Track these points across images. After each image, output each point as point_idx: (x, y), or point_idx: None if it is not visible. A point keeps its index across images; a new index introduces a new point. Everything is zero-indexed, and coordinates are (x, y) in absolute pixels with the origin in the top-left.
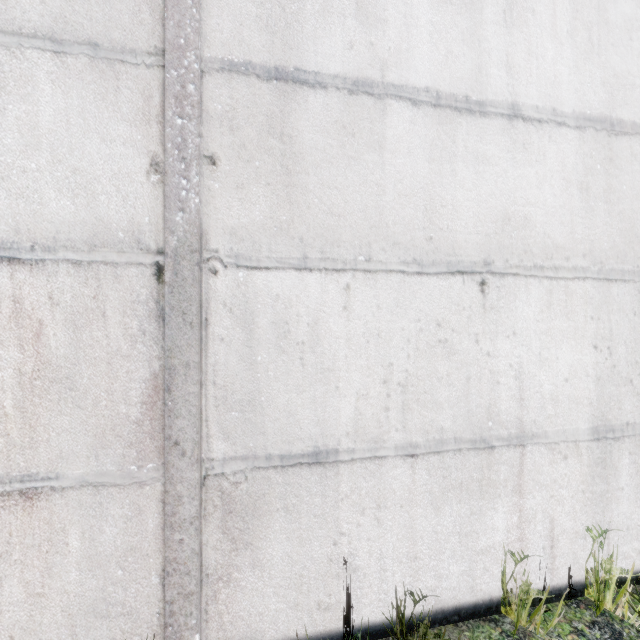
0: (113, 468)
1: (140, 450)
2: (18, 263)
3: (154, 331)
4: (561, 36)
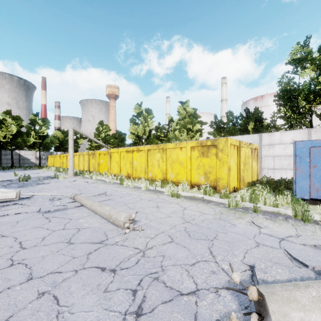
0: None
1: None
2: None
3: None
4: None
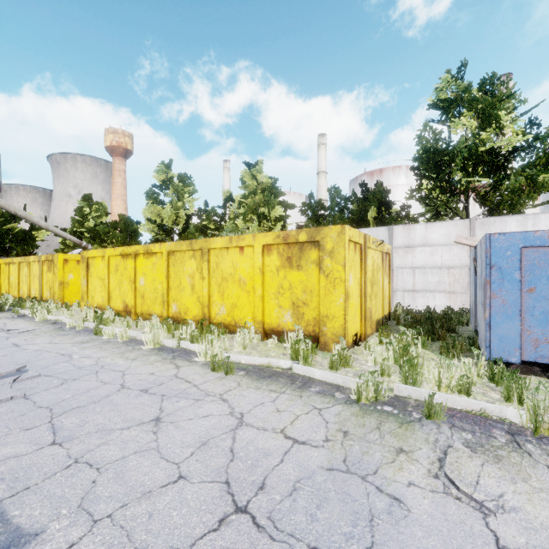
0: (463, 291)
1: (467, 289)
2: (452, 268)
3: (469, 276)
4: (548, 226)
